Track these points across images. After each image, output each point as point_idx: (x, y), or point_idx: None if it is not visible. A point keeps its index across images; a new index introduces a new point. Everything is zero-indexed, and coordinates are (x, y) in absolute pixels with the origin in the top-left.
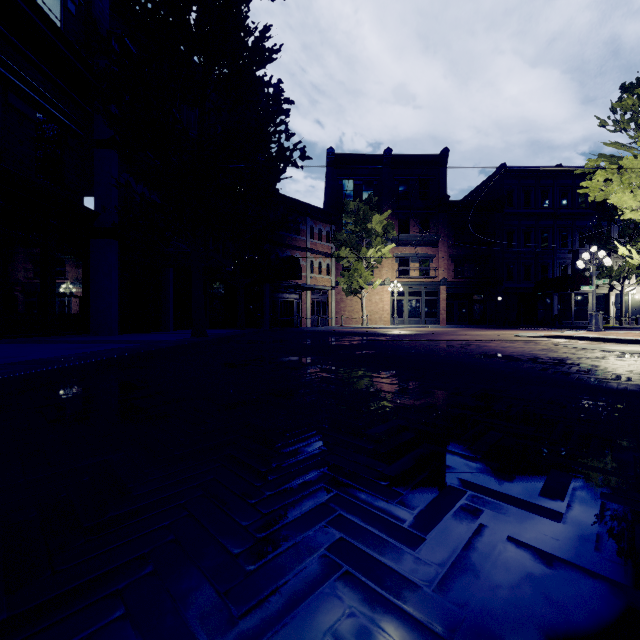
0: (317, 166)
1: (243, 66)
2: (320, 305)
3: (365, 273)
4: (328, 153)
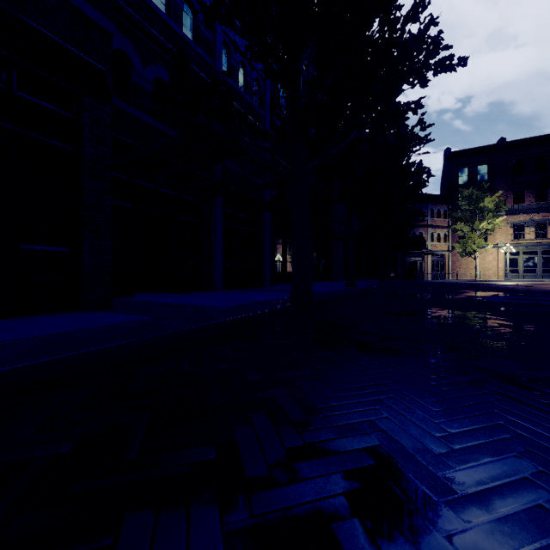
0: (442, 202)
1: (405, 166)
2: (438, 264)
3: (478, 240)
4: (445, 152)
